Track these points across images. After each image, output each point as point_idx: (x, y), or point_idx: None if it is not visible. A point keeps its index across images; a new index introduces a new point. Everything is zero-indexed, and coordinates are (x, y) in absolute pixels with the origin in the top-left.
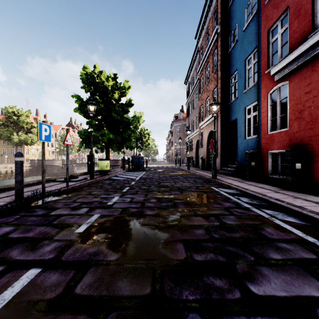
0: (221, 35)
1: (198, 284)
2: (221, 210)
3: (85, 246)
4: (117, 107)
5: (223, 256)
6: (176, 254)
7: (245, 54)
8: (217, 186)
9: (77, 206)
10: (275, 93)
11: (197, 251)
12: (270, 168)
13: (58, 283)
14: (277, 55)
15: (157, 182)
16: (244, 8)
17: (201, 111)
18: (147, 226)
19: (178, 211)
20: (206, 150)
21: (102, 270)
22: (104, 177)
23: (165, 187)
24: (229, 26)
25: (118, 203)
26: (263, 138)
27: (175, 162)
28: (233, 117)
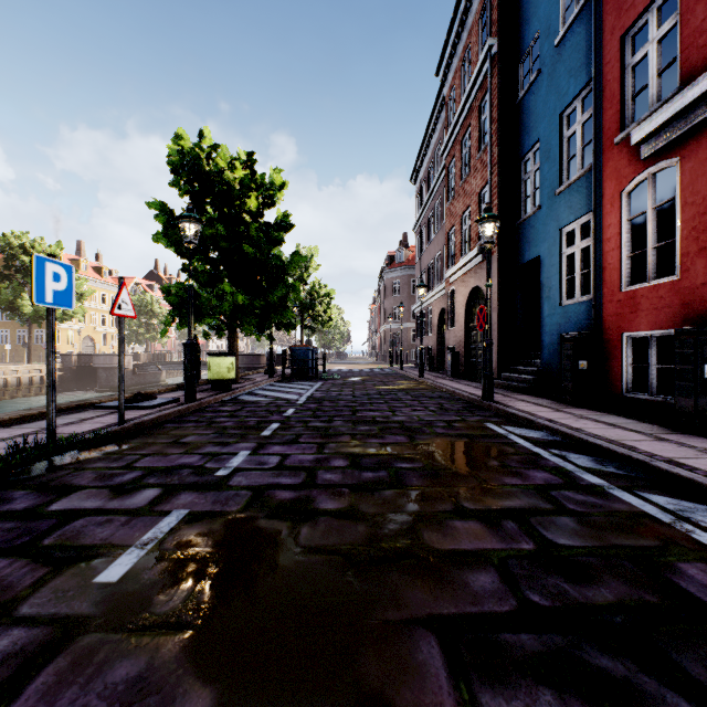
0: (500, 61)
1: None
2: (528, 496)
3: (107, 650)
4: (254, 230)
5: (589, 705)
6: (419, 696)
7: (560, 100)
8: (499, 421)
9: (132, 482)
10: (637, 193)
11: (492, 676)
12: (627, 375)
13: None
14: (643, 99)
15: (349, 410)
16: None
17: (450, 242)
18: (320, 555)
19: (409, 499)
20: (462, 333)
21: None
22: (222, 396)
23: (370, 424)
24: (519, 38)
25: (245, 472)
26: (609, 301)
27: (390, 359)
28: (529, 254)
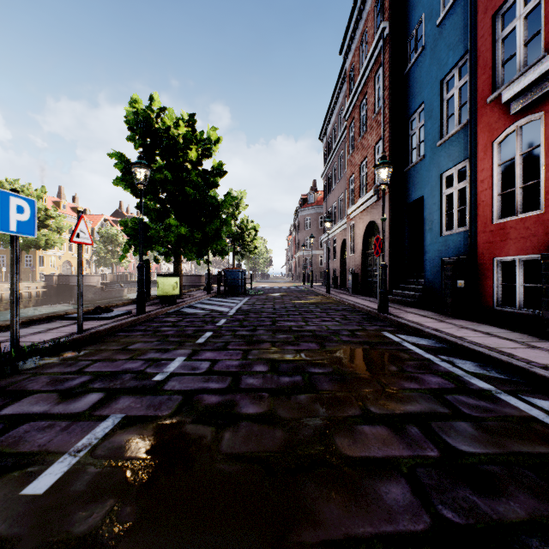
0: (391, 40)
1: None
2: (427, 400)
3: None
4: (194, 176)
5: None
6: None
7: (441, 69)
8: (393, 330)
9: (79, 387)
10: (505, 143)
11: None
12: (498, 292)
13: None
14: (510, 67)
15: (270, 320)
16: None
17: (350, 186)
18: (239, 463)
19: (322, 404)
20: (360, 258)
21: None
22: (167, 309)
23: (287, 332)
24: (407, 21)
25: (178, 377)
26: (482, 232)
27: (303, 279)
28: (415, 195)
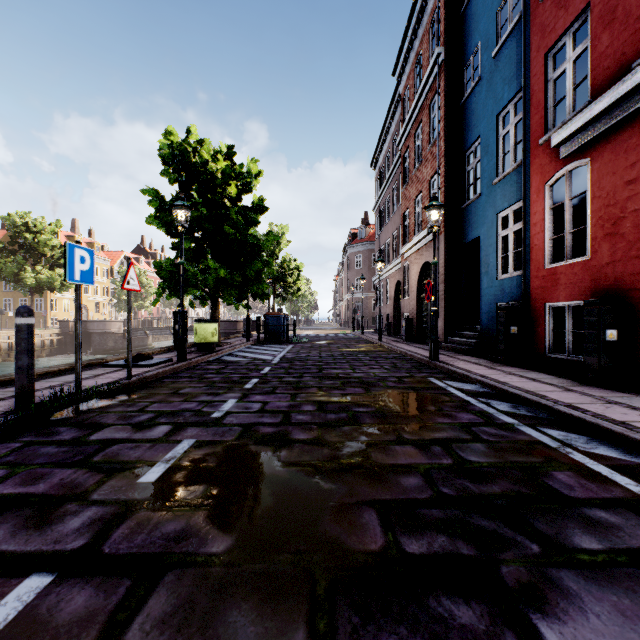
0: (447, 67)
1: (416, 618)
2: (454, 430)
3: (158, 517)
4: (234, 214)
5: (468, 542)
6: (361, 539)
7: (497, 104)
8: (441, 377)
9: (147, 421)
10: (560, 185)
11: (409, 530)
12: (550, 338)
13: (87, 616)
14: (565, 106)
15: (316, 368)
16: (496, 10)
17: (404, 222)
18: (296, 467)
19: (363, 433)
20: (415, 302)
21: (194, 579)
22: (207, 356)
23: (334, 379)
24: (463, 47)
25: (234, 414)
26: (535, 277)
27: (353, 325)
28: (472, 235)
